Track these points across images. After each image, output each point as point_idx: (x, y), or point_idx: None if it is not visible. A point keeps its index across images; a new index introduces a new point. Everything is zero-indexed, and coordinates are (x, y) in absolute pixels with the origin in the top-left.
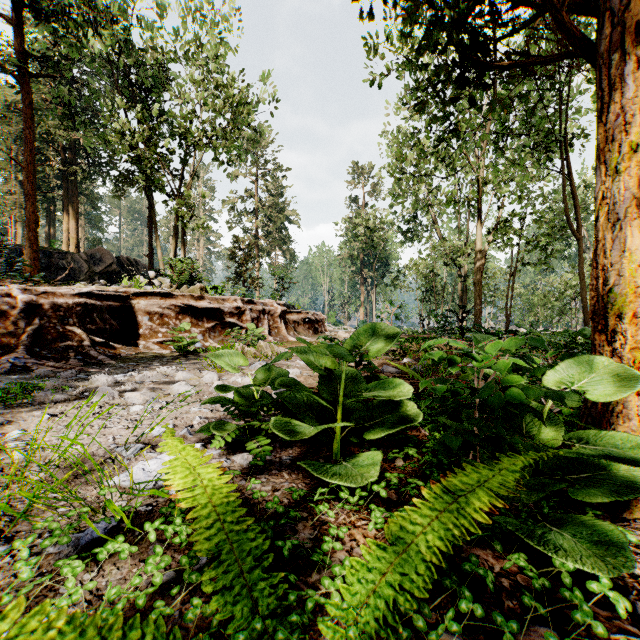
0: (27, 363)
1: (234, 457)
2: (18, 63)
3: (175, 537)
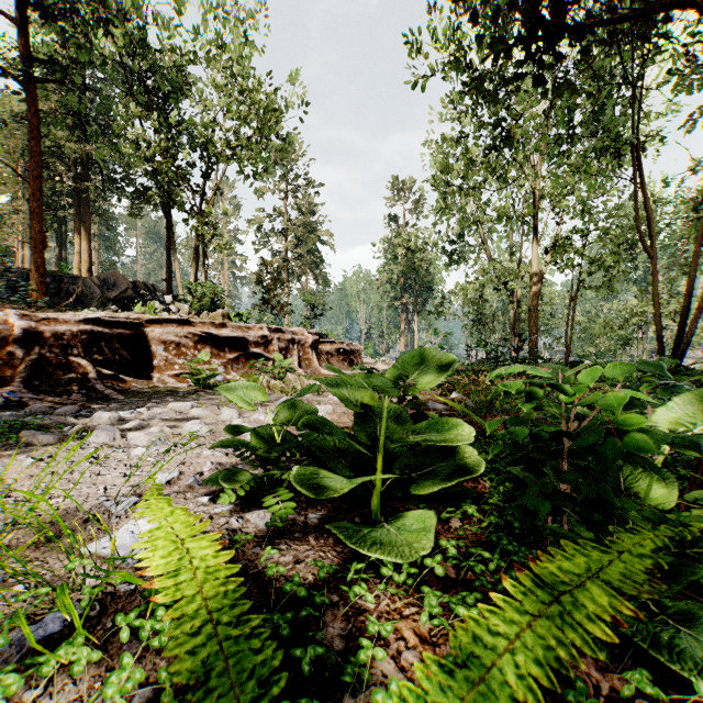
0: (23, 398)
1: (248, 515)
2: (23, 67)
3: (155, 637)
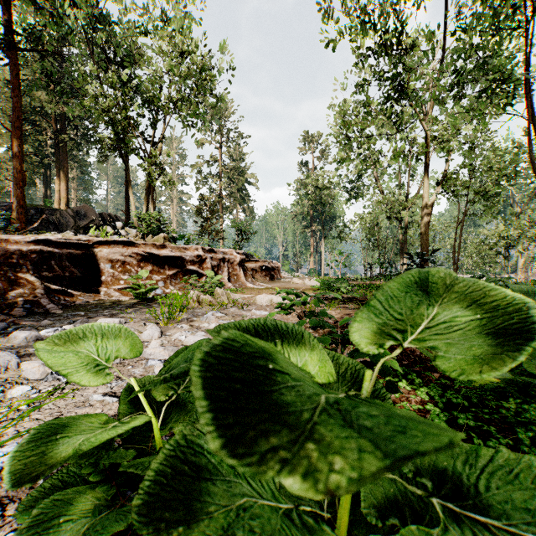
0: None
1: None
2: (6, 38)
3: None
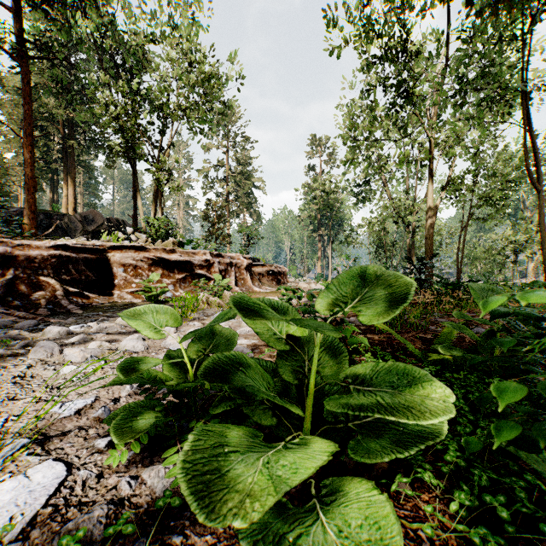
0: None
1: (145, 472)
2: (18, 47)
3: None
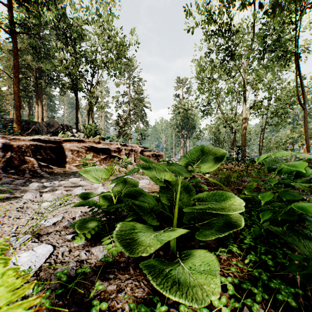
0: (0, 176)
1: (93, 249)
2: (10, 27)
3: None
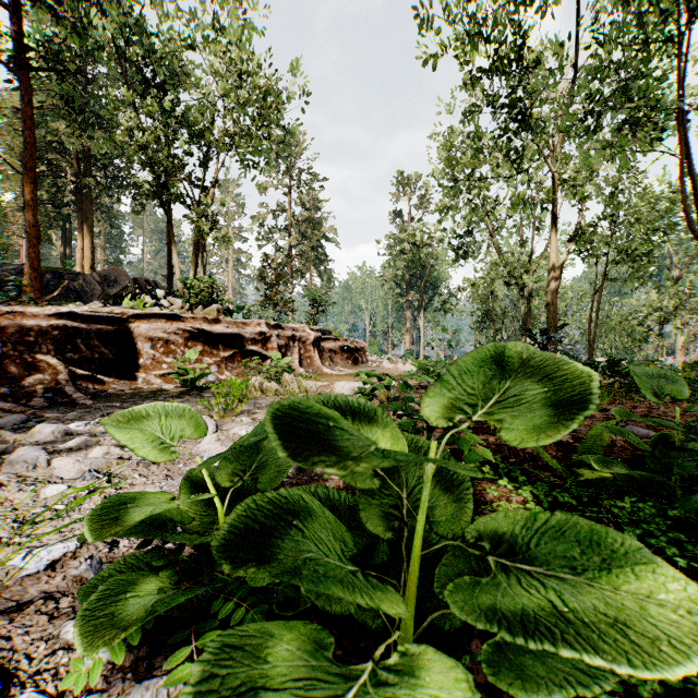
0: None
1: (134, 693)
2: (16, 55)
3: None
